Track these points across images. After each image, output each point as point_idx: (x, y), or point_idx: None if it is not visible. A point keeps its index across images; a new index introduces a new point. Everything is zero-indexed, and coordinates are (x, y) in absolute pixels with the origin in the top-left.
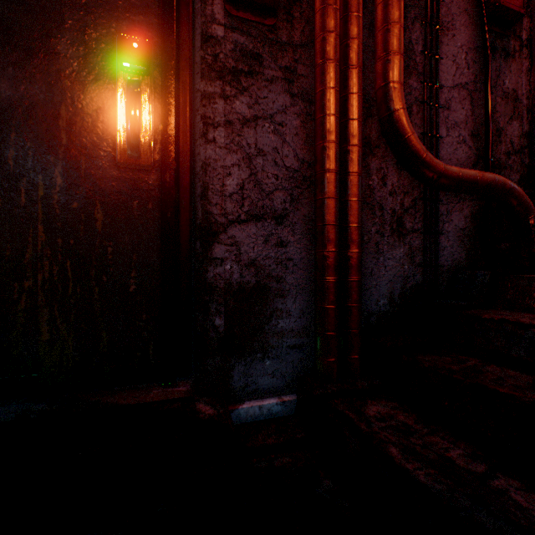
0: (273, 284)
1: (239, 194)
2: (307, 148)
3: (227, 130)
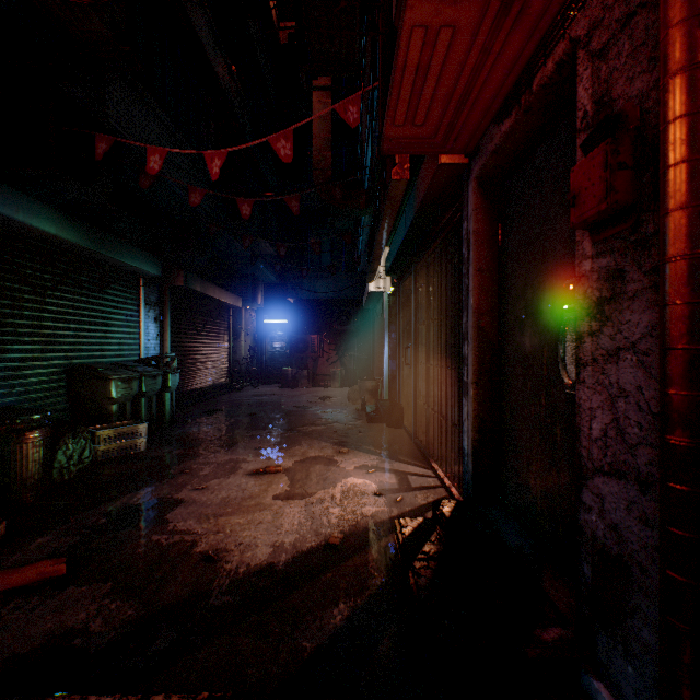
0: (636, 570)
1: (602, 440)
2: None
3: (592, 369)
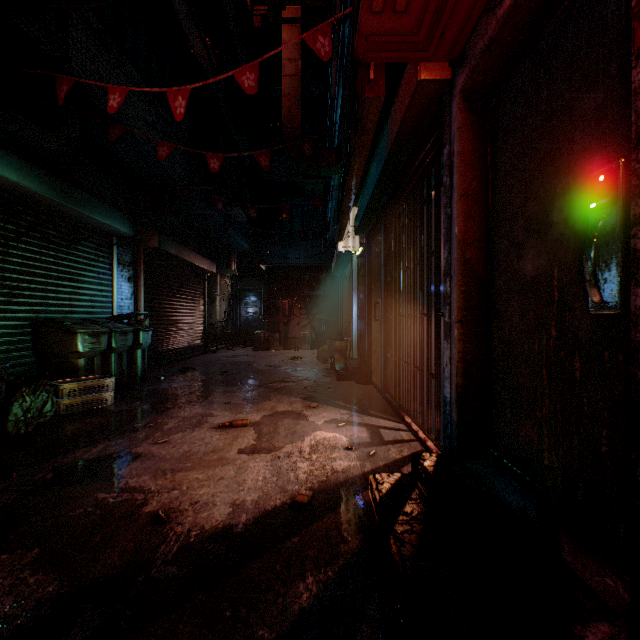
0: None
1: None
2: None
3: None
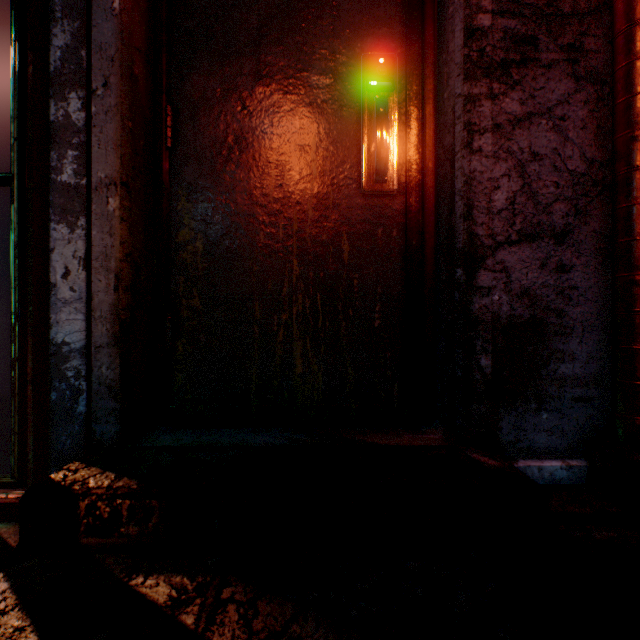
0: (551, 319)
1: (508, 210)
2: (597, 143)
3: (494, 136)
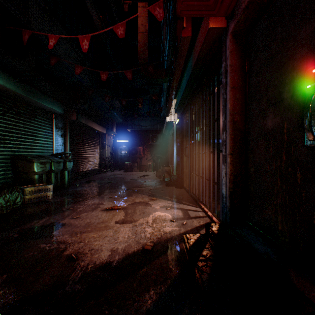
0: None
1: None
2: None
3: None
